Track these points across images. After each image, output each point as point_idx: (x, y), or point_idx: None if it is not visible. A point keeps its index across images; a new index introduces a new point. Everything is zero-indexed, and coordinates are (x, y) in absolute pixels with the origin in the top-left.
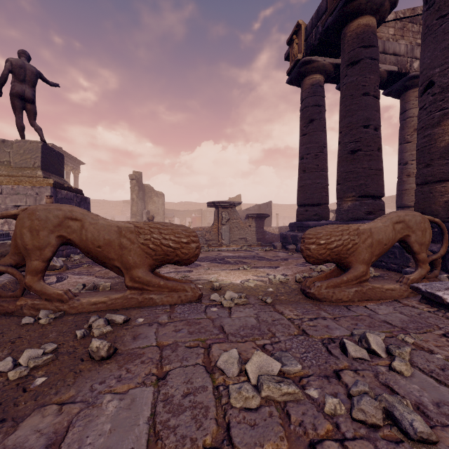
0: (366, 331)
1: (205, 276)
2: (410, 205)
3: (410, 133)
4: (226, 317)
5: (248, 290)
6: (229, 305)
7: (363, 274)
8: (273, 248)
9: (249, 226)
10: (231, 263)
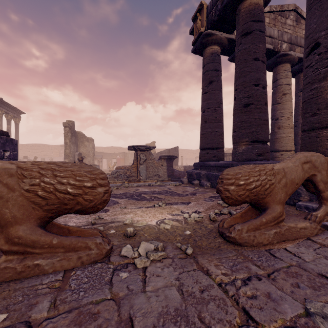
0: (325, 306)
1: (120, 216)
2: (280, 149)
3: (280, 97)
4: (139, 292)
5: (164, 234)
6: (143, 265)
7: (280, 215)
8: (181, 182)
9: (161, 166)
10: (147, 199)
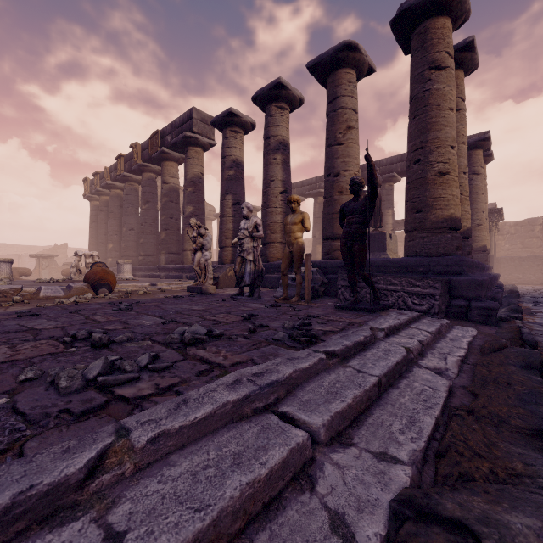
0: None
1: None
2: None
3: None
4: None
5: None
6: None
7: None
8: None
9: None
10: None
